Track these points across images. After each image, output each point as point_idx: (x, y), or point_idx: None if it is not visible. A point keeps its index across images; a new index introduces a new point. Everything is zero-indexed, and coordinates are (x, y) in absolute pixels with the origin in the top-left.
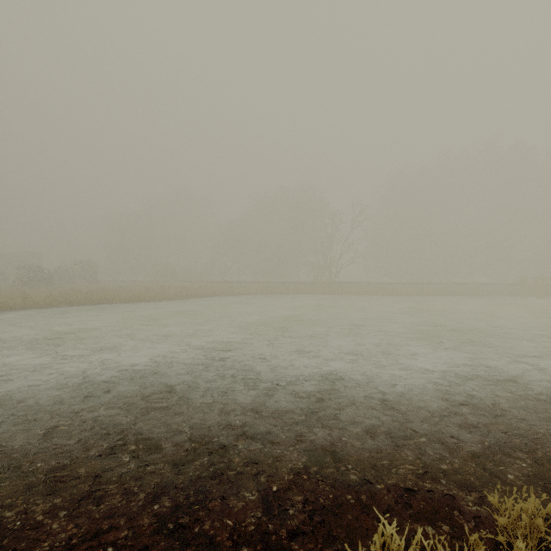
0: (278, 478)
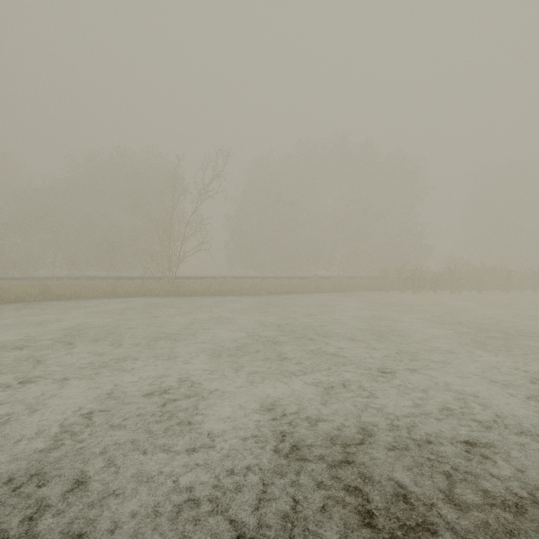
0: None
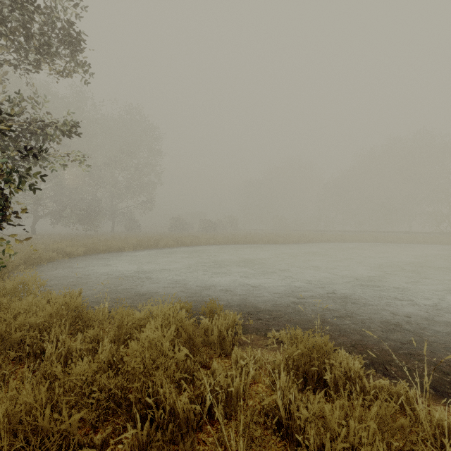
0: None
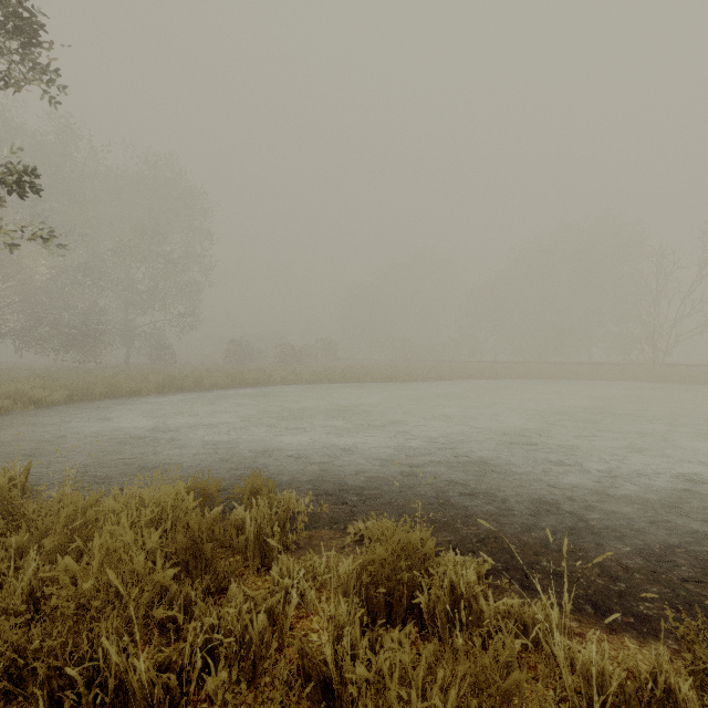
0: (650, 544)
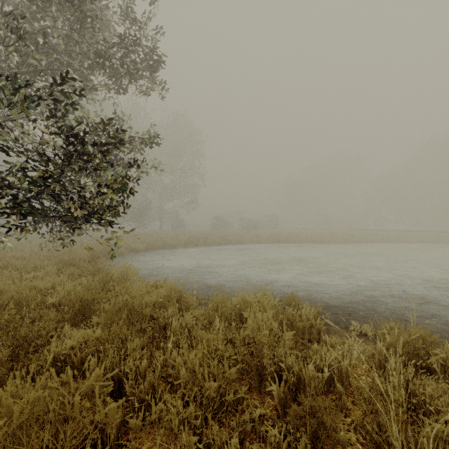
0: None
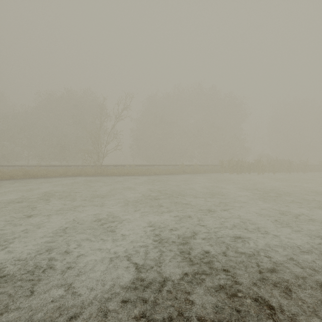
0: None
